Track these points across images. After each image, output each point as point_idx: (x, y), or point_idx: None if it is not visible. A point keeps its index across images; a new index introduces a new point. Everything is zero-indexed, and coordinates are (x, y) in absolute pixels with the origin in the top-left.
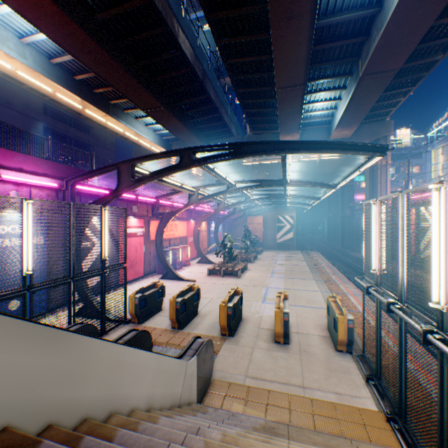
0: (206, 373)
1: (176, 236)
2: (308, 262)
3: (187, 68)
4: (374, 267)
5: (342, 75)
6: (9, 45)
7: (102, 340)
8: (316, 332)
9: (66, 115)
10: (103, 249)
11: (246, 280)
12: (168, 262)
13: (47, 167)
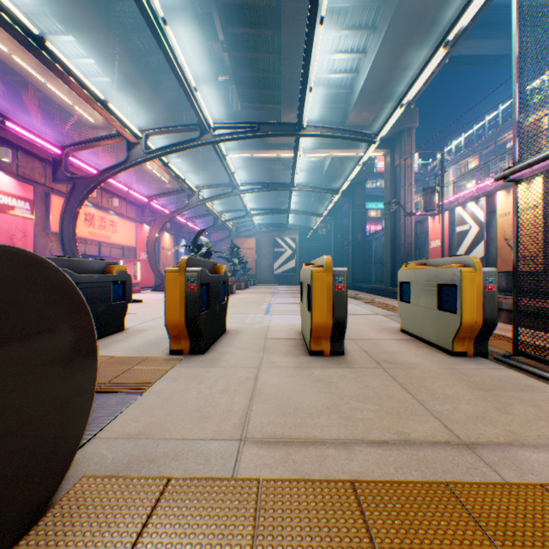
0: None
1: (113, 241)
2: None
3: None
4: None
5: None
6: None
7: None
8: (385, 336)
9: None
10: None
11: (234, 299)
12: None
13: None
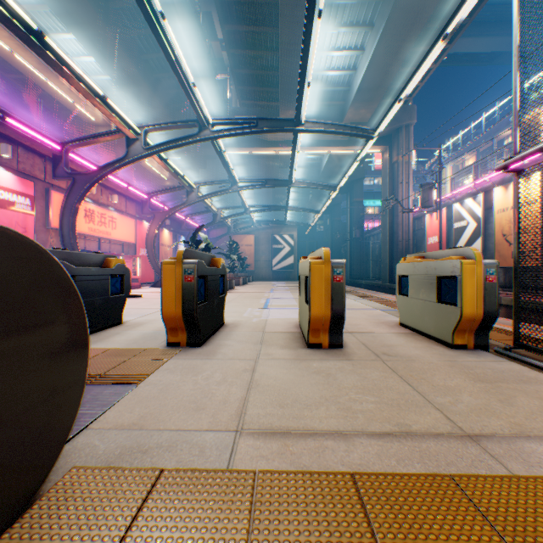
0: None
1: (112, 237)
2: None
3: None
4: None
5: None
6: None
7: None
8: (383, 329)
9: None
10: None
11: (233, 295)
12: None
13: None
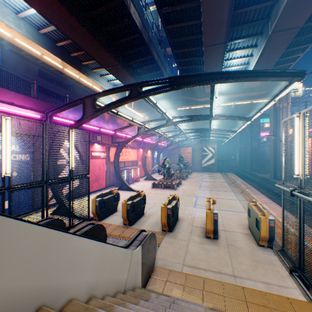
0: (150, 261)
1: (129, 160)
2: (226, 180)
3: (136, 34)
4: (297, 172)
5: (254, 35)
6: (8, 19)
7: (25, 223)
8: (239, 230)
9: (54, 77)
10: (71, 162)
11: (181, 191)
12: (123, 178)
13: (32, 103)
